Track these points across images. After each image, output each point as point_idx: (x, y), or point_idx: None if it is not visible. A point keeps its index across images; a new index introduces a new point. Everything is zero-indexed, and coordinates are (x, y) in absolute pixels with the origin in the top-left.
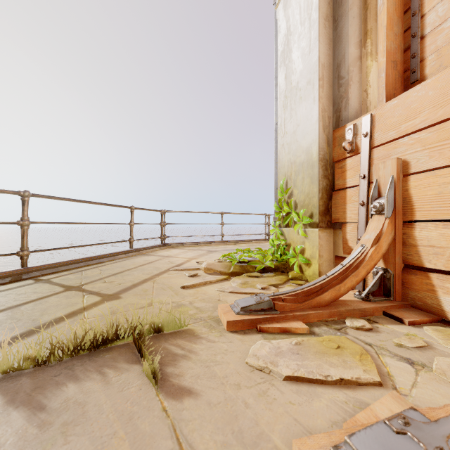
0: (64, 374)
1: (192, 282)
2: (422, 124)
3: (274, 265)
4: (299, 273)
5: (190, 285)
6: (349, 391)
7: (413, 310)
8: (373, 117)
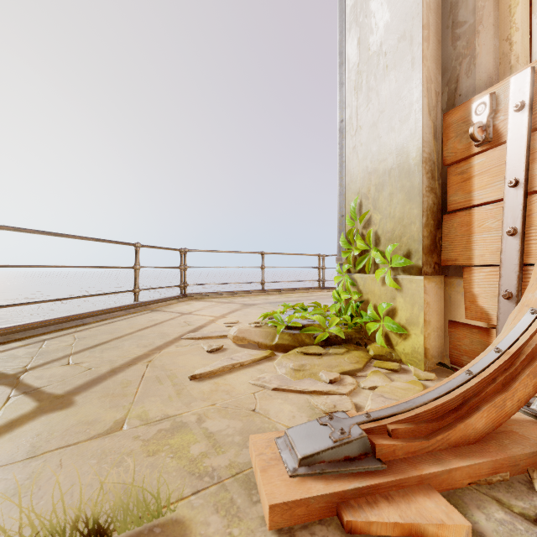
0: None
1: (210, 365)
2: None
3: (344, 333)
4: (386, 347)
5: (205, 373)
6: None
7: None
8: (535, 72)
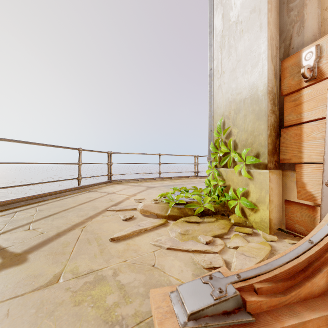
0: None
1: (124, 230)
2: None
3: (214, 207)
4: (242, 217)
5: (121, 236)
6: None
7: None
8: None
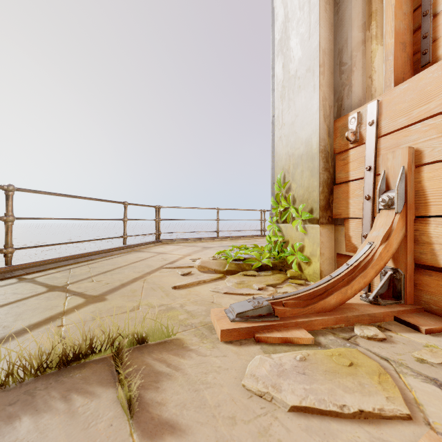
0: (21, 402)
1: (184, 281)
2: (439, 108)
3: (271, 263)
4: (298, 271)
5: (182, 285)
6: (372, 429)
7: (427, 315)
8: (379, 103)
